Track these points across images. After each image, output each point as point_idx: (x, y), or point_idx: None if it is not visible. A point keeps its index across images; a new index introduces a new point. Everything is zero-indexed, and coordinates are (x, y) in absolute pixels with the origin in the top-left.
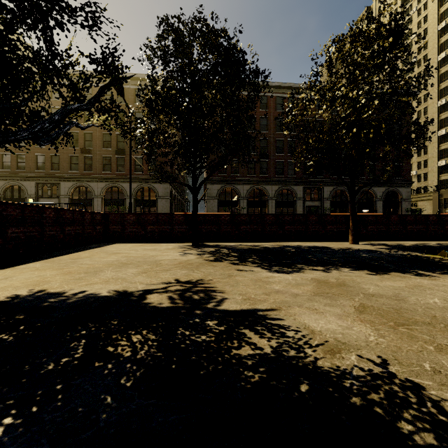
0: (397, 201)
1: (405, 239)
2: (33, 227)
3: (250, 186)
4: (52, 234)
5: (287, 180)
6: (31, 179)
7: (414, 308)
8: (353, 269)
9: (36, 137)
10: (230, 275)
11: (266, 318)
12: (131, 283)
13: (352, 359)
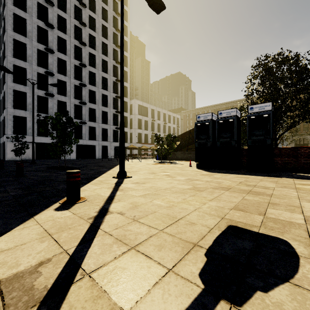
0: None
1: None
2: None
3: None
4: None
5: None
6: None
7: None
8: None
9: None
10: None
11: None
12: None
13: None
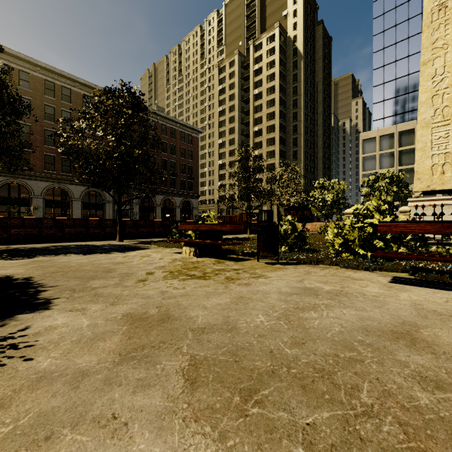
0: (190, 209)
1: (165, 237)
2: None
3: (48, 183)
4: None
5: None
6: None
7: (65, 263)
8: (74, 254)
9: None
10: None
11: None
12: None
13: None
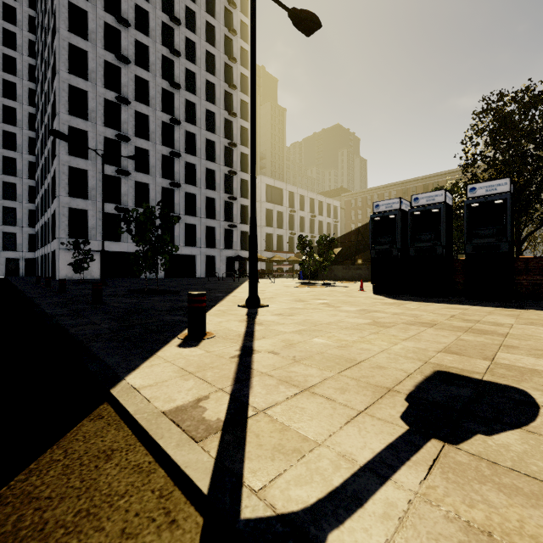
0: None
1: None
2: None
3: None
4: None
5: None
6: None
7: None
8: None
9: None
10: None
11: None
12: None
13: None
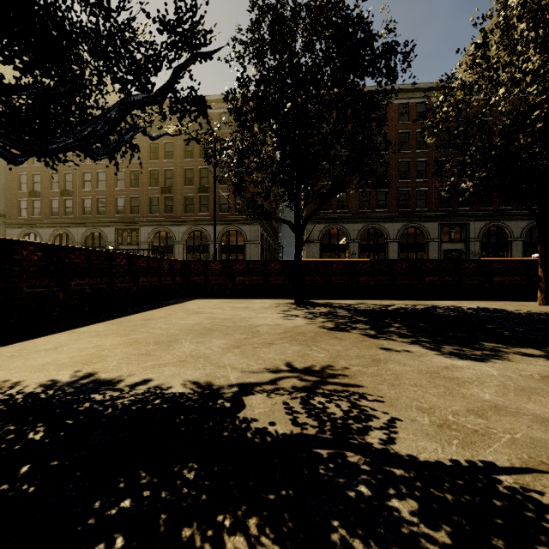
0: None
1: None
2: (101, 278)
3: (362, 225)
4: (124, 286)
5: (415, 216)
6: (111, 225)
7: None
8: None
9: (85, 145)
10: (375, 359)
11: (539, 504)
12: (218, 366)
13: None
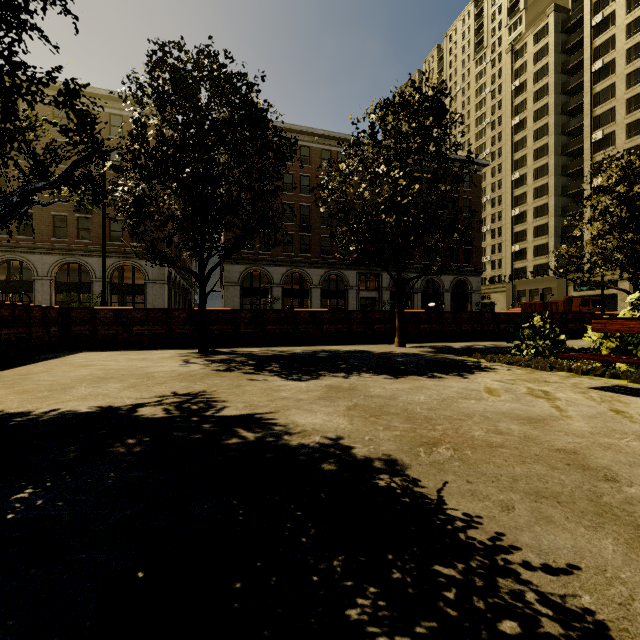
0: (466, 293)
1: (460, 339)
2: None
3: (286, 269)
4: None
5: (336, 263)
6: None
7: (397, 404)
8: (374, 375)
9: None
10: (239, 385)
11: (261, 419)
12: (116, 398)
13: (316, 439)
